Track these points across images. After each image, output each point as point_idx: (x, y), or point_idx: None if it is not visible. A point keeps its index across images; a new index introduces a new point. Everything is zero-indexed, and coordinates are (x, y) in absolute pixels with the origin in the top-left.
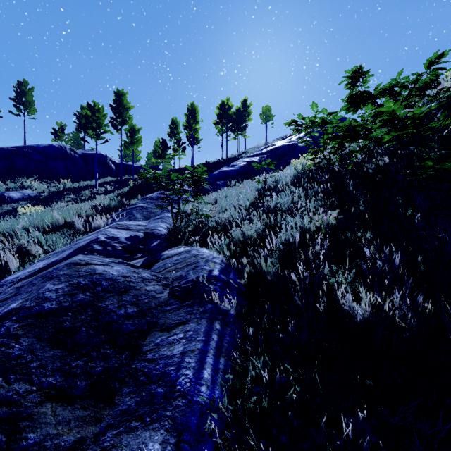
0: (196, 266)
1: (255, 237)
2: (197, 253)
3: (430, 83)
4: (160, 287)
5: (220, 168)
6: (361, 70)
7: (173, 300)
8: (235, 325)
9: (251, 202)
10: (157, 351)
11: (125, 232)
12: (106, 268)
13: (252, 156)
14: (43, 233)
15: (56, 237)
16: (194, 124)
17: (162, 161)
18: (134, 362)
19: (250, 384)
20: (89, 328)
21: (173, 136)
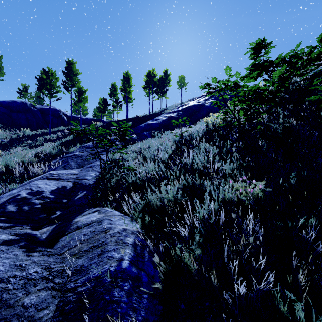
0: (103, 251)
1: (173, 200)
2: (108, 226)
3: None
4: (47, 293)
5: (146, 121)
6: (264, 42)
7: None
8: None
9: (169, 155)
10: None
11: (54, 182)
12: None
13: (171, 113)
14: None
15: None
16: (128, 87)
17: (103, 114)
18: None
19: None
20: None
21: (113, 96)
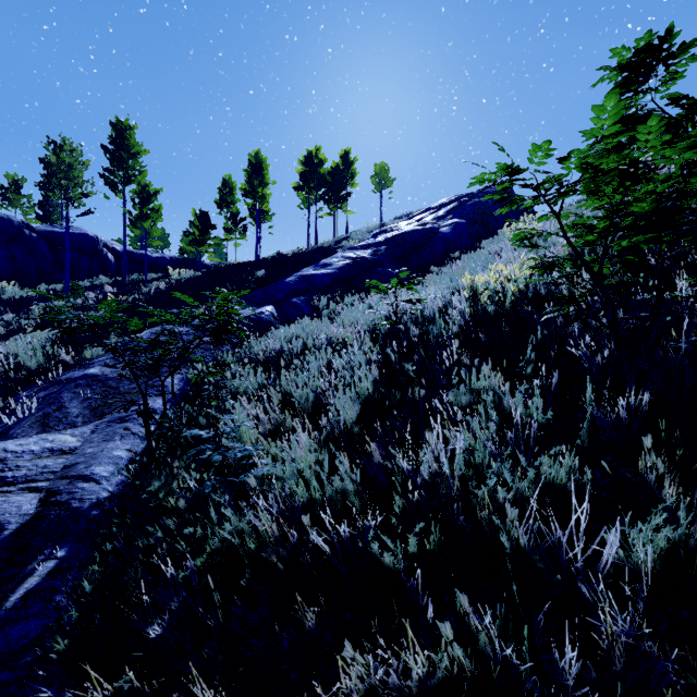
0: None
1: None
2: None
3: None
4: None
5: (302, 268)
6: (667, 41)
7: None
8: None
9: (364, 398)
10: None
11: None
12: None
13: (360, 248)
14: None
15: None
16: (261, 187)
17: (201, 249)
18: None
19: None
20: None
21: (225, 206)
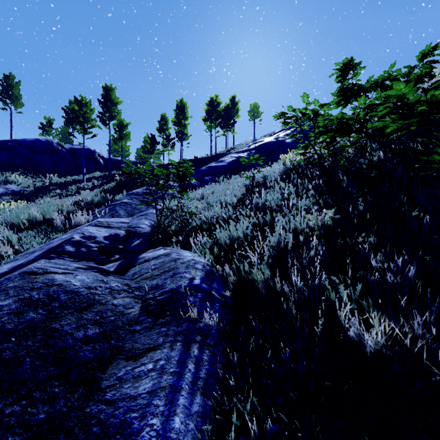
0: (175, 273)
1: (242, 237)
2: (177, 257)
3: (425, 75)
4: (131, 299)
5: (208, 164)
6: (352, 62)
7: (145, 317)
8: (218, 348)
9: (238, 199)
10: (119, 388)
11: (105, 230)
12: (68, 278)
13: (240, 152)
14: (19, 231)
15: (29, 235)
16: (183, 120)
17: (151, 156)
18: (88, 404)
19: (234, 432)
20: (36, 358)
21: (162, 132)
